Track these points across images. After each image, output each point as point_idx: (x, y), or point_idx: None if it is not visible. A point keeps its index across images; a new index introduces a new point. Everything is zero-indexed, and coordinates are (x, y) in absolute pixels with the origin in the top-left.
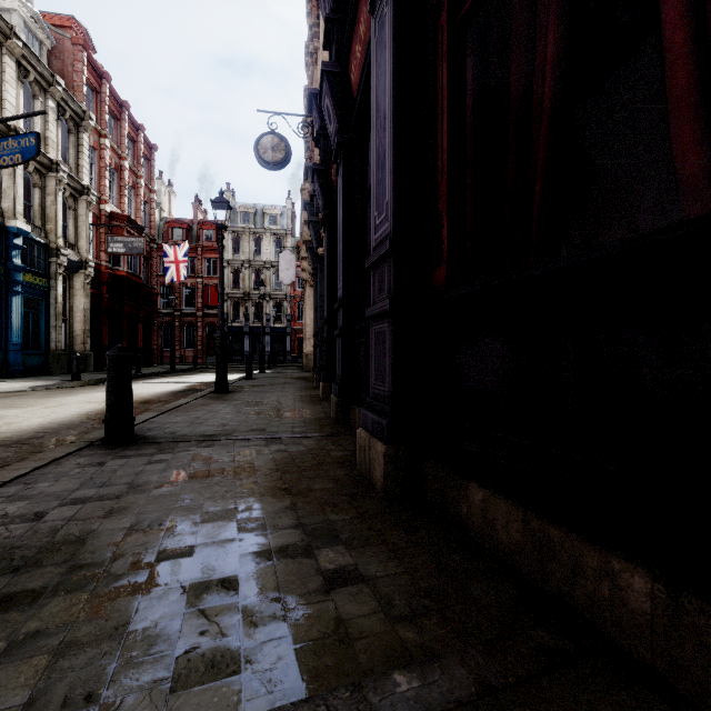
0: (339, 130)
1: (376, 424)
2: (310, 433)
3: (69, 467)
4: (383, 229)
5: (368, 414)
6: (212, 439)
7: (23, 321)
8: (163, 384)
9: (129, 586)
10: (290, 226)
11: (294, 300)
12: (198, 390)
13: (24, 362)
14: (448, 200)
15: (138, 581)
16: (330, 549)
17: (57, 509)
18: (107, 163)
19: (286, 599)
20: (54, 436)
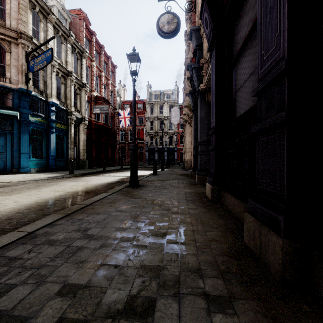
0: None
1: None
2: None
3: None
4: None
5: None
6: None
7: (58, 146)
8: (109, 177)
9: None
10: (176, 98)
11: (178, 134)
12: (124, 182)
13: (57, 164)
14: None
15: None
16: None
17: None
18: (94, 73)
19: None
20: None
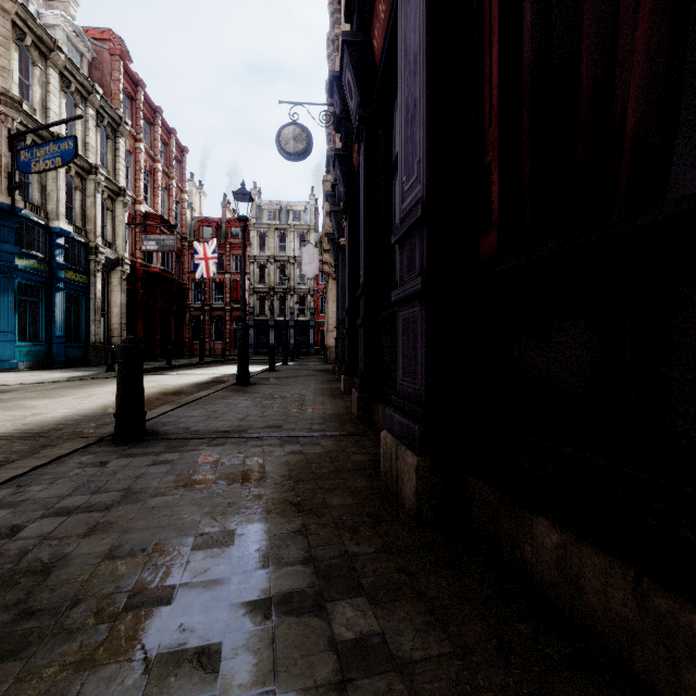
0: (361, 104)
1: (404, 429)
2: (329, 432)
3: (70, 466)
4: (414, 194)
5: (394, 416)
6: (225, 436)
7: (66, 316)
8: (190, 376)
9: (78, 652)
10: (313, 221)
11: (318, 294)
12: (222, 382)
13: (67, 354)
14: (499, 148)
15: (92, 644)
16: (348, 602)
17: (37, 522)
18: (141, 166)
19: (282, 695)
20: (74, 428)
